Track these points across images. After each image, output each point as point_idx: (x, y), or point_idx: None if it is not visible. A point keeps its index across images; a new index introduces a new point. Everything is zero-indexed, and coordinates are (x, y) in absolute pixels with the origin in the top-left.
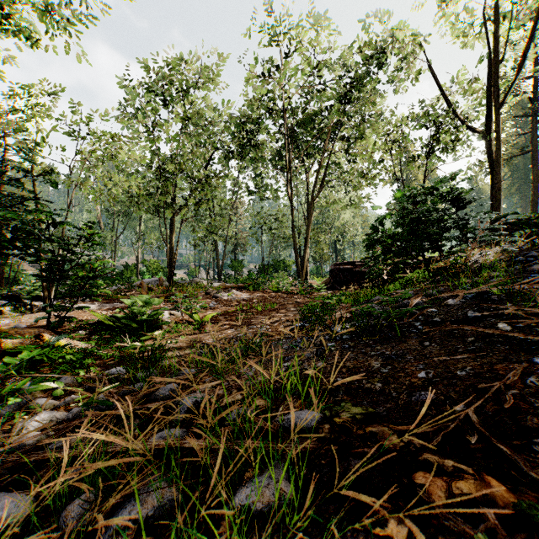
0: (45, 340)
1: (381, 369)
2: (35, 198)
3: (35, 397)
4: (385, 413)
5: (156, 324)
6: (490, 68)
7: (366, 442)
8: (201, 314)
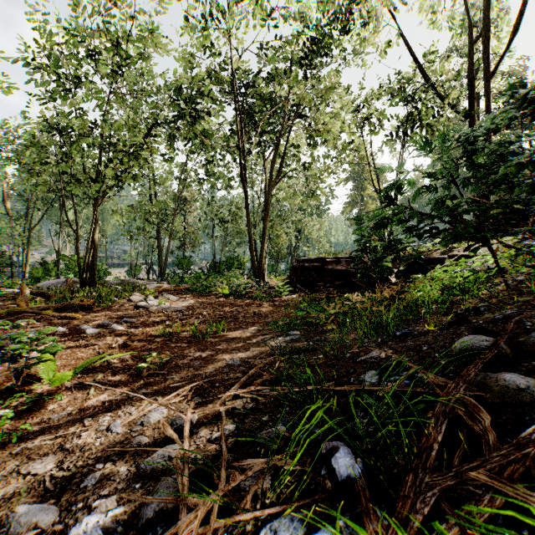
0: None
1: None
2: None
3: None
4: None
5: None
6: (471, 40)
7: None
8: (81, 351)
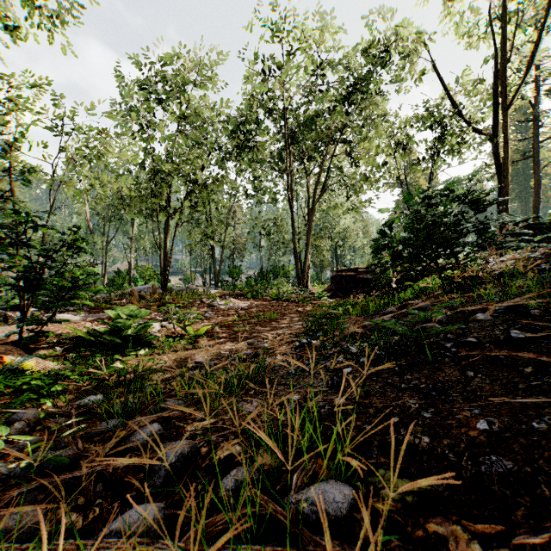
0: (8, 363)
1: (421, 412)
2: (2, 196)
3: None
4: (447, 493)
5: (143, 339)
6: (497, 69)
7: None
8: (196, 326)
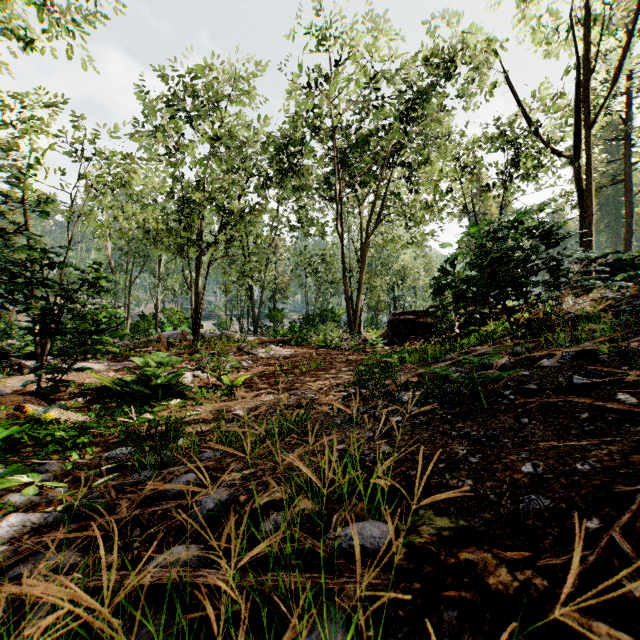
0: (29, 413)
1: (468, 457)
2: (20, 231)
3: (10, 490)
4: (483, 528)
5: (174, 390)
6: (579, 80)
7: (462, 578)
8: (232, 376)
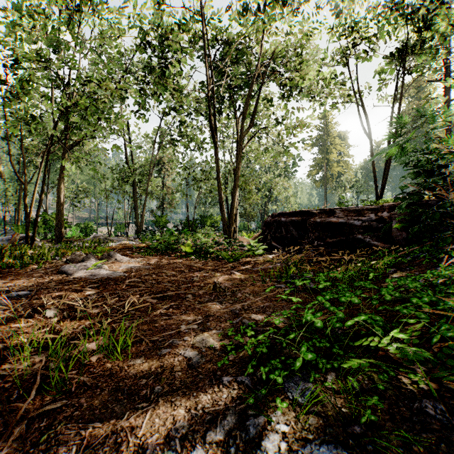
0: None
1: None
2: None
3: None
4: None
5: None
6: None
7: None
8: None
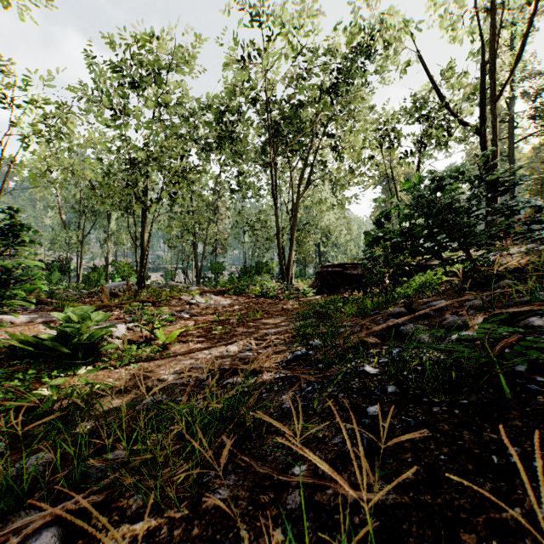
0: None
1: None
2: None
3: None
4: None
5: (97, 348)
6: (483, 62)
7: None
8: (169, 327)
